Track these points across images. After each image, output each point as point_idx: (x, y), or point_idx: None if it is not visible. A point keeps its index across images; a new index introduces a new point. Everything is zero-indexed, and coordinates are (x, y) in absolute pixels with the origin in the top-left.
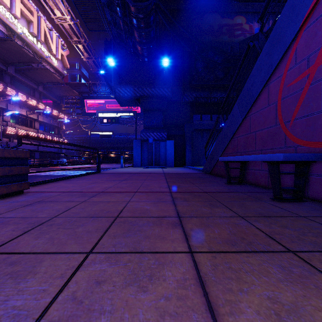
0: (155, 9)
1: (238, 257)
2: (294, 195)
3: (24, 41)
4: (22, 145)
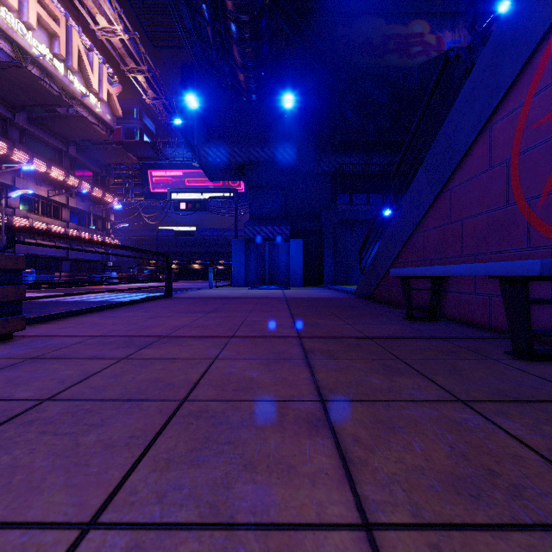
0: (270, 6)
1: (505, 550)
2: None
3: (43, 69)
4: (40, 249)
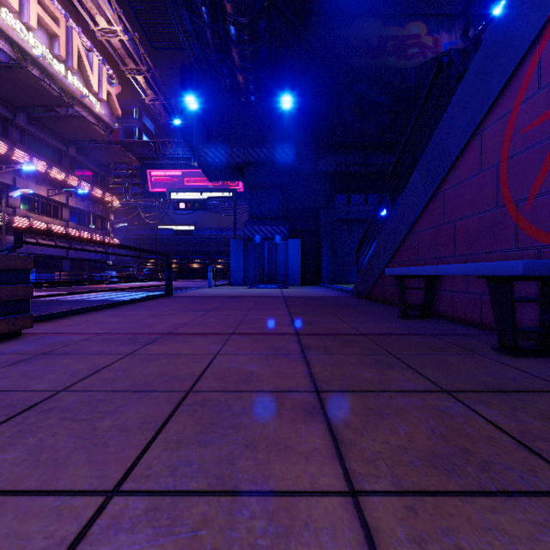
0: (269, 9)
1: (469, 511)
2: (541, 343)
3: (44, 70)
4: (40, 248)
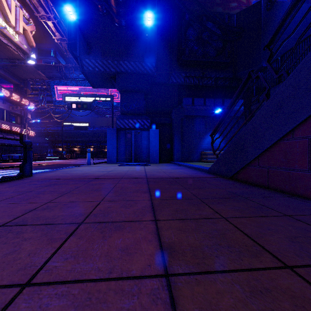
0: None
1: None
2: None
3: None
4: None
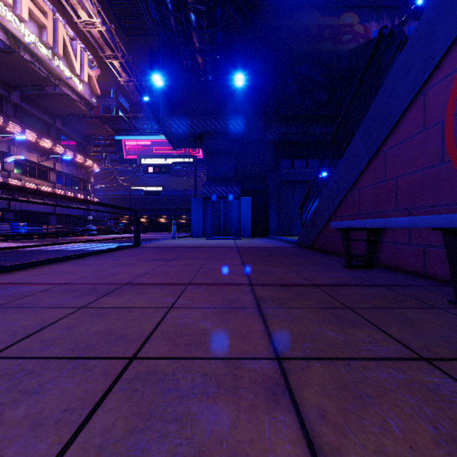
0: None
1: None
2: None
3: (34, 55)
4: (31, 206)
